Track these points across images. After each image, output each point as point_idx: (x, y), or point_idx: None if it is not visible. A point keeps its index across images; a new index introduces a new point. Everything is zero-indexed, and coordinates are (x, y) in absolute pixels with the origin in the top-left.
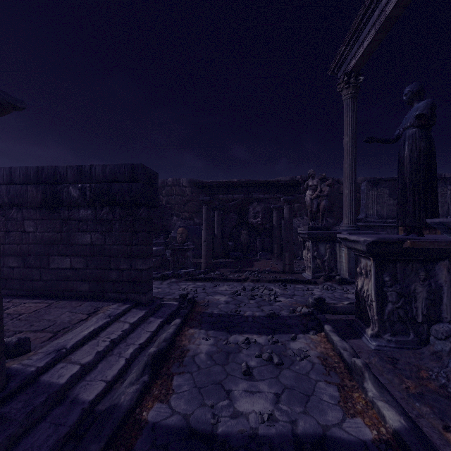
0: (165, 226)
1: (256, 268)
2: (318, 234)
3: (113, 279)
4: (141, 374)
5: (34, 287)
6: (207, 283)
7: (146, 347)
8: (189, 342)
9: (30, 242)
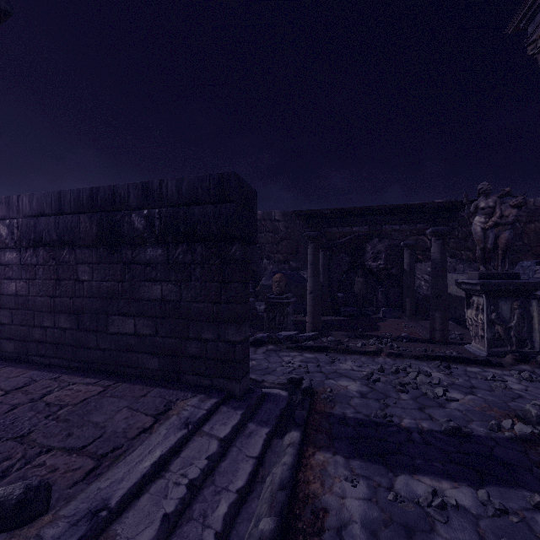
0: (254, 271)
1: (385, 332)
2: (500, 285)
3: (193, 354)
4: None
5: (90, 358)
6: (320, 355)
7: (248, 495)
8: (323, 488)
9: (85, 295)
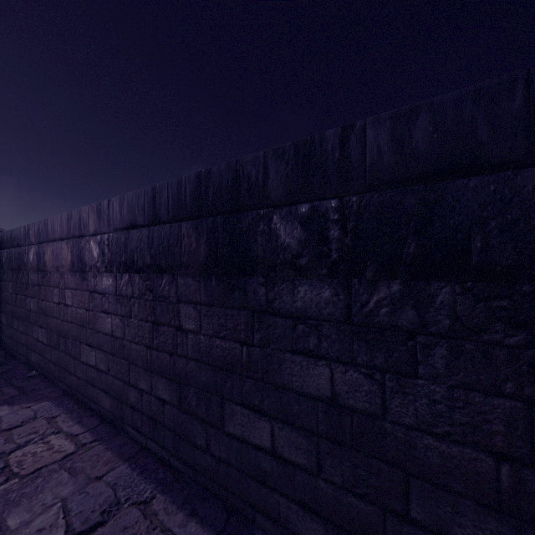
0: None
1: None
2: None
3: None
4: None
5: (196, 463)
6: None
7: None
8: None
9: (189, 355)
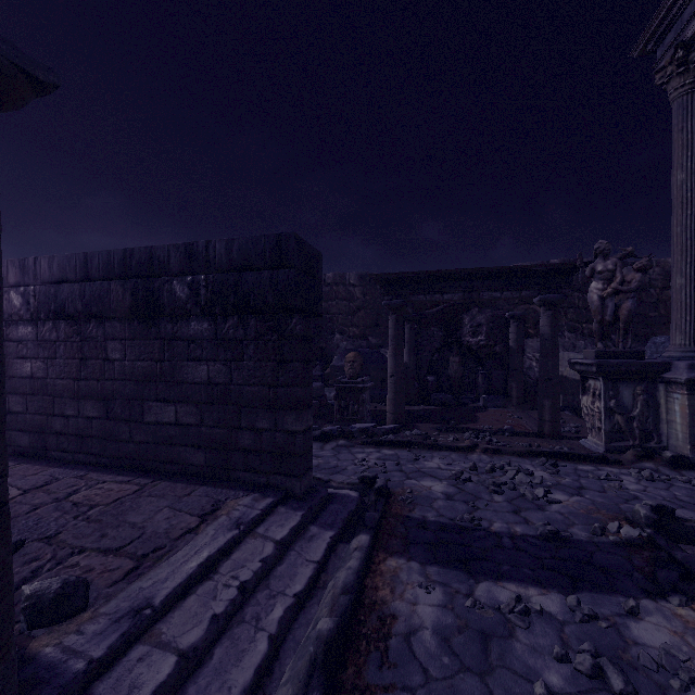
0: (324, 349)
1: (484, 424)
2: (620, 365)
3: (245, 446)
4: (304, 692)
5: (122, 453)
6: (401, 452)
7: (307, 601)
8: (393, 594)
9: (116, 377)
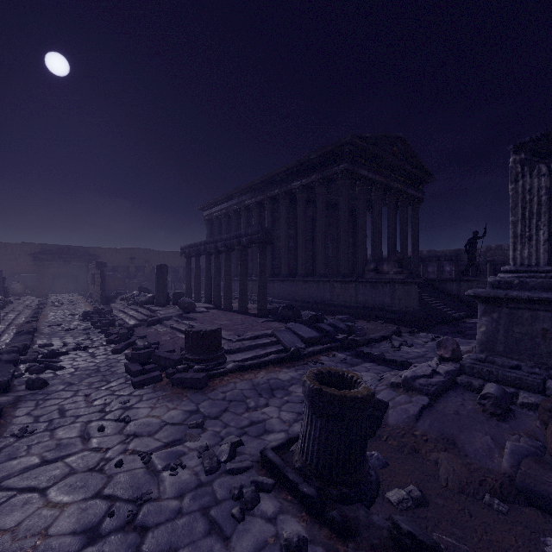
0: None
1: None
2: None
3: None
4: None
5: None
6: None
7: None
8: None
9: None
